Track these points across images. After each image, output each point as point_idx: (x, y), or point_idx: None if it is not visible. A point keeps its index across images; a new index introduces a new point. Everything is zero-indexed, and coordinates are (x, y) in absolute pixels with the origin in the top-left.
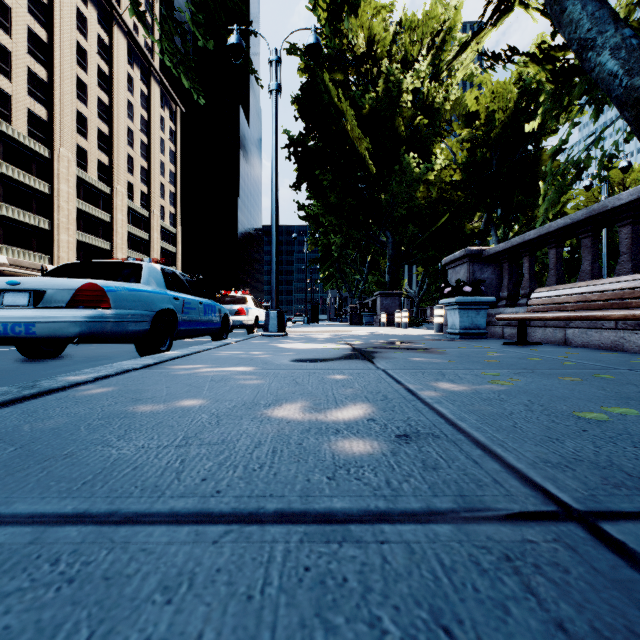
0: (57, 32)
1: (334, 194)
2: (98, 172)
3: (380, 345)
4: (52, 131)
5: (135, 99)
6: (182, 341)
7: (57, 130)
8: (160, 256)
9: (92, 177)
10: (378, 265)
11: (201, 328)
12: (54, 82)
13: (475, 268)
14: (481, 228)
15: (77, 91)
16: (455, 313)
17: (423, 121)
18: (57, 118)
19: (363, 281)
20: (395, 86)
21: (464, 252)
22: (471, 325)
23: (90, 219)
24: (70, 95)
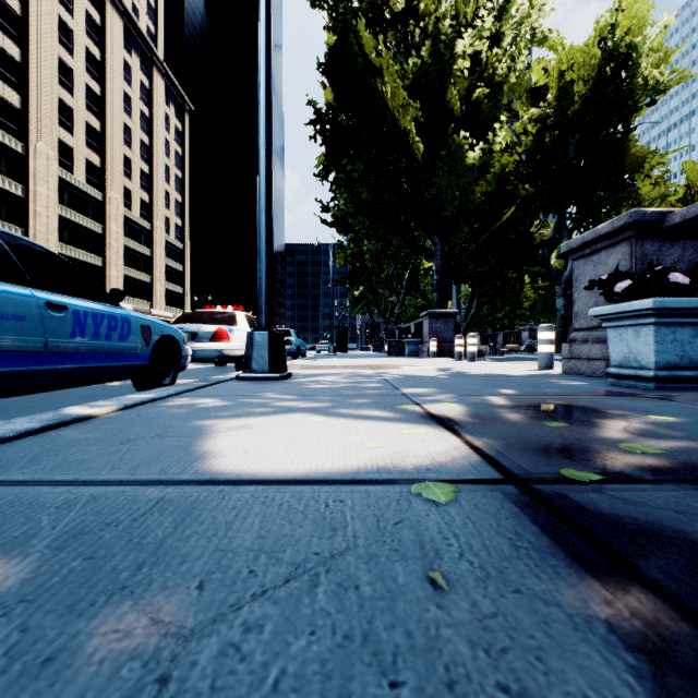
0: (33, 3)
1: (367, 186)
2: (87, 174)
3: (555, 432)
4: (27, 121)
5: (134, 91)
6: (99, 387)
7: (33, 121)
8: (164, 275)
9: (79, 180)
10: (417, 285)
11: (61, 368)
12: (29, 62)
13: (646, 249)
14: (550, 234)
15: (60, 76)
16: (640, 333)
17: (482, 93)
18: (33, 106)
19: (400, 303)
20: (446, 47)
21: (627, 218)
22: (680, 359)
23: (77, 229)
24: (50, 80)
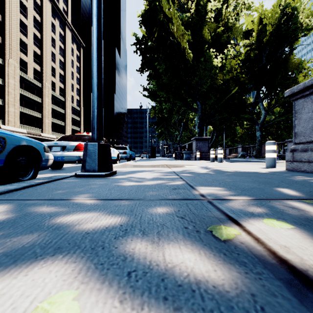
0: None
1: (165, 76)
2: (34, 75)
3: None
4: (4, 49)
5: (56, 37)
6: None
7: (7, 48)
8: (71, 122)
9: (30, 77)
10: (188, 126)
11: None
12: (5, 21)
13: None
14: (253, 101)
15: (21, 28)
16: None
17: (221, 31)
18: (7, 42)
19: (180, 135)
20: (203, 8)
21: None
22: None
23: (29, 100)
24: (16, 30)
